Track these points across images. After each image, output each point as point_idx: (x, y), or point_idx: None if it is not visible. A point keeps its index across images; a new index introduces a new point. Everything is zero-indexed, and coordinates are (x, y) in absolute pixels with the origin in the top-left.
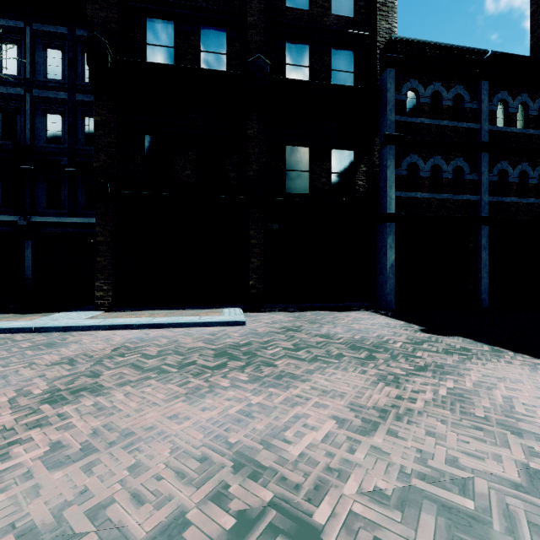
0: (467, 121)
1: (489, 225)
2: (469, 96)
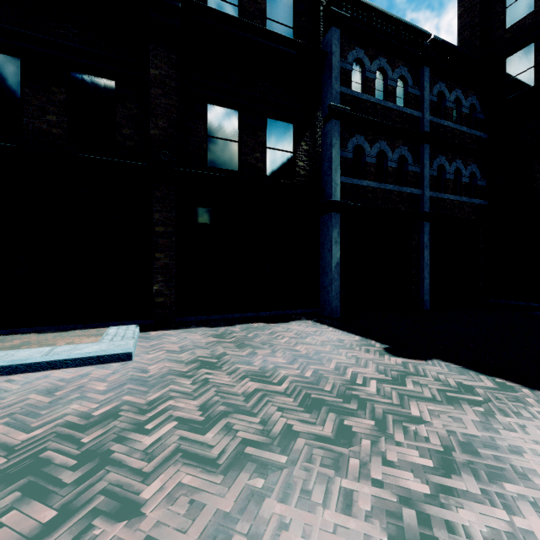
0: (411, 108)
1: (430, 222)
2: (412, 81)
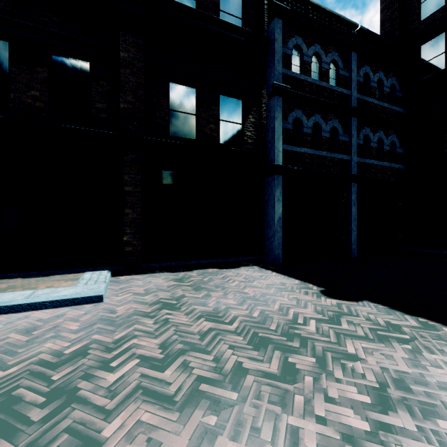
0: (341, 87)
1: (357, 183)
2: (342, 64)
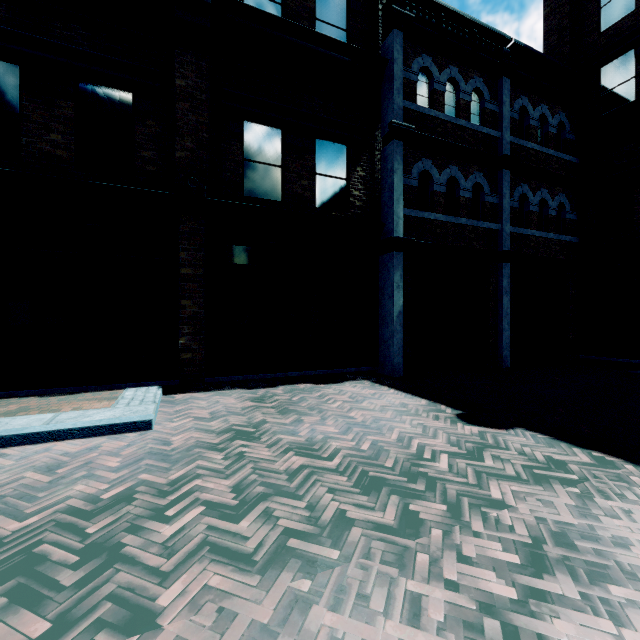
0: (487, 127)
1: (510, 263)
2: (489, 94)
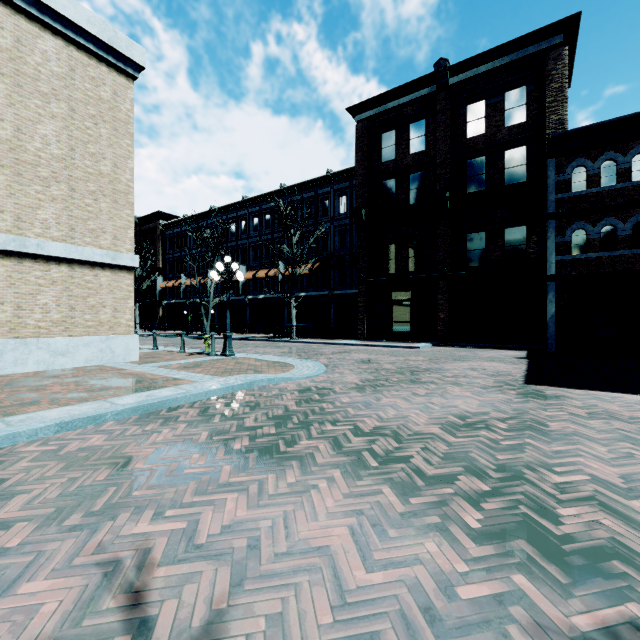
0: None
1: None
2: None
